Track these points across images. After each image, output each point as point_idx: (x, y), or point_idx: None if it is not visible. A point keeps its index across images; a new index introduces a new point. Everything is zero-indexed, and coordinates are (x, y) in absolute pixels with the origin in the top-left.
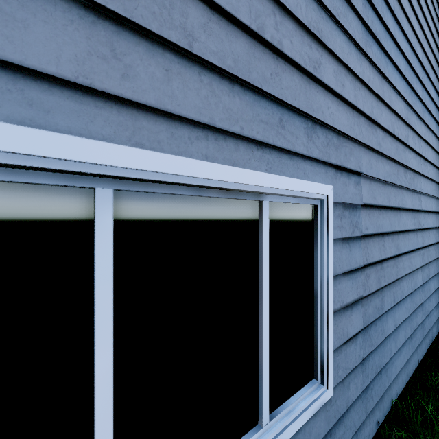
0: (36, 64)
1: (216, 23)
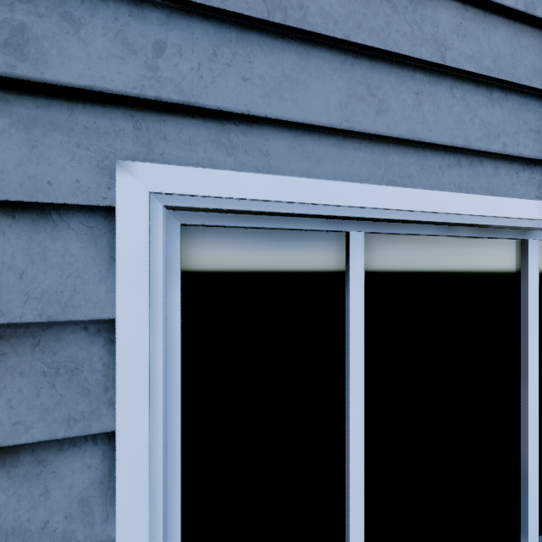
0: (312, 119)
1: (470, 20)
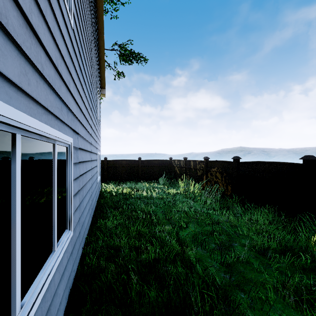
0: (10, 76)
1: (47, 61)
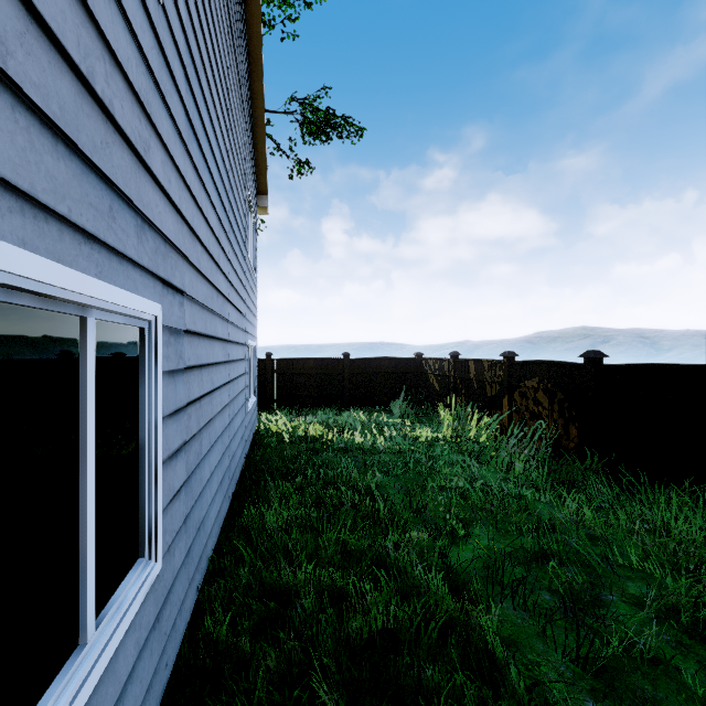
0: None
1: (36, 39)
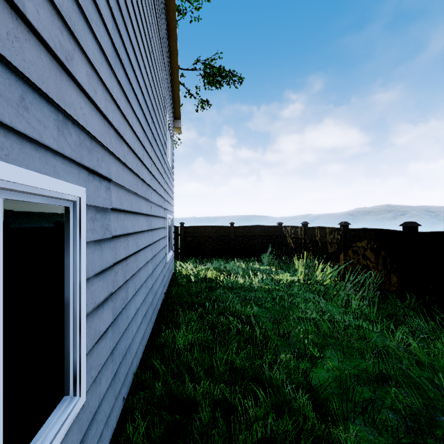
0: None
1: None
